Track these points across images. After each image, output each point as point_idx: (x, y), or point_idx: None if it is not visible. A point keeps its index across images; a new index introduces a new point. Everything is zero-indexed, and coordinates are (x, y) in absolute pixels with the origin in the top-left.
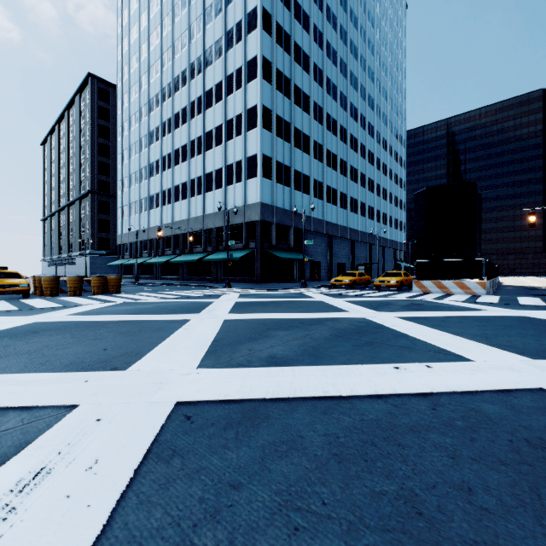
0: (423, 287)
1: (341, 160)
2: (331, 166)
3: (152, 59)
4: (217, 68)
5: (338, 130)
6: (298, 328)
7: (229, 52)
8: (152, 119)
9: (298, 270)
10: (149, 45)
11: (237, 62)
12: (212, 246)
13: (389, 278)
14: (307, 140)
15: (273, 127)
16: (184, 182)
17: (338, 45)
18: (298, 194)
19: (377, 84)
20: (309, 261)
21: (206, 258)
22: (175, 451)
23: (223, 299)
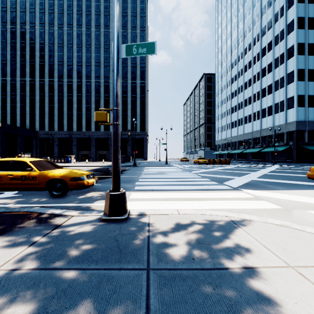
0: None
1: None
2: None
3: (232, 59)
4: (268, 56)
5: None
6: (293, 172)
7: (276, 47)
8: (232, 87)
9: None
10: (231, 53)
11: (281, 51)
12: (265, 144)
13: None
14: None
15: (305, 77)
16: (249, 114)
17: None
18: None
19: None
20: None
21: (262, 150)
22: (265, 175)
23: (271, 167)
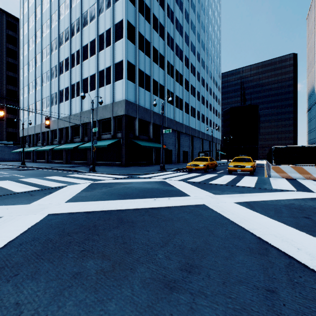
0: (282, 173)
1: (185, 79)
2: (179, 82)
3: None
4: None
5: (183, 57)
6: None
7: None
8: (44, 40)
9: (155, 156)
10: None
11: None
12: (87, 137)
13: (242, 163)
14: (162, 59)
15: (136, 41)
16: (67, 87)
17: None
18: (156, 98)
19: (206, 35)
20: (164, 149)
21: (81, 145)
22: None
23: (31, 207)
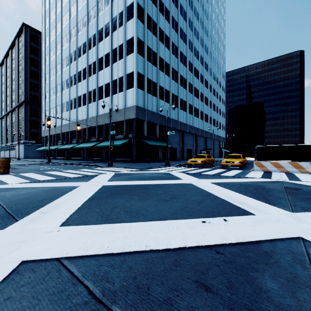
0: (263, 167)
1: (189, 83)
2: (183, 86)
3: (63, 11)
4: (106, 14)
5: (187, 63)
6: None
7: (114, 1)
8: (63, 52)
9: (162, 154)
10: (62, 2)
11: (120, 8)
12: (102, 137)
13: (233, 159)
14: (168, 66)
15: (145, 54)
16: (84, 94)
17: (187, 8)
18: (162, 102)
19: (210, 39)
20: (169, 147)
21: (98, 145)
22: None
23: (90, 183)
